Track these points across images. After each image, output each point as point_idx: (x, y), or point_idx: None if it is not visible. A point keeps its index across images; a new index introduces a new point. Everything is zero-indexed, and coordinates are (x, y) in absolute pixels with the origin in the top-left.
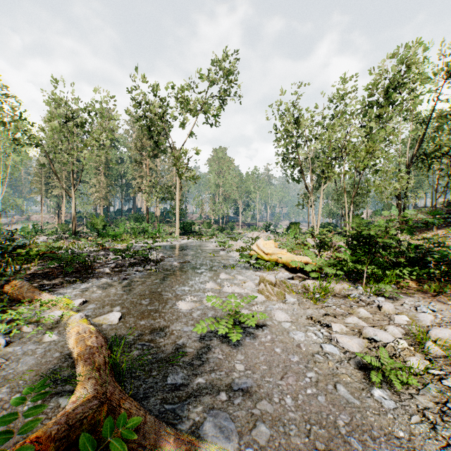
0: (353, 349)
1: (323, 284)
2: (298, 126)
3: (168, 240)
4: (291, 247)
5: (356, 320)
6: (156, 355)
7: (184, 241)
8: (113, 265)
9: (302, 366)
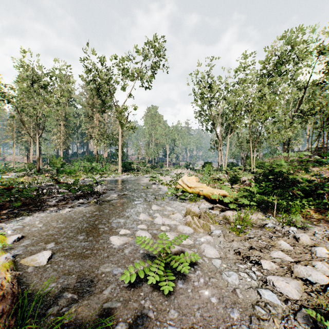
0: (292, 296)
1: (241, 215)
2: (211, 90)
3: (112, 176)
4: (208, 181)
5: (282, 254)
6: (76, 314)
7: (125, 176)
8: (61, 198)
9: (245, 326)
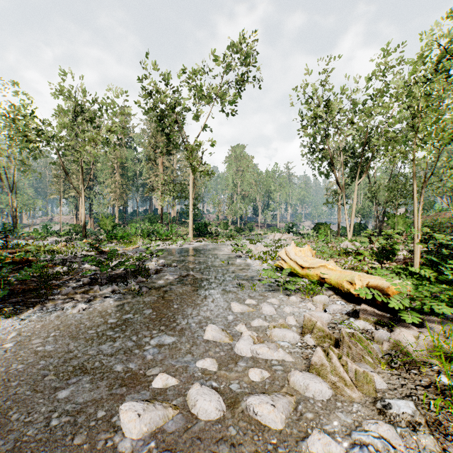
0: None
1: (438, 343)
2: (329, 110)
3: (178, 243)
4: (329, 254)
5: None
6: None
7: (197, 244)
8: (86, 280)
9: None
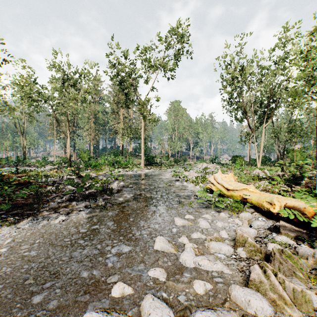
0: None
1: None
2: (243, 72)
3: (134, 170)
4: (246, 179)
5: None
6: None
7: (147, 170)
8: (67, 197)
9: None
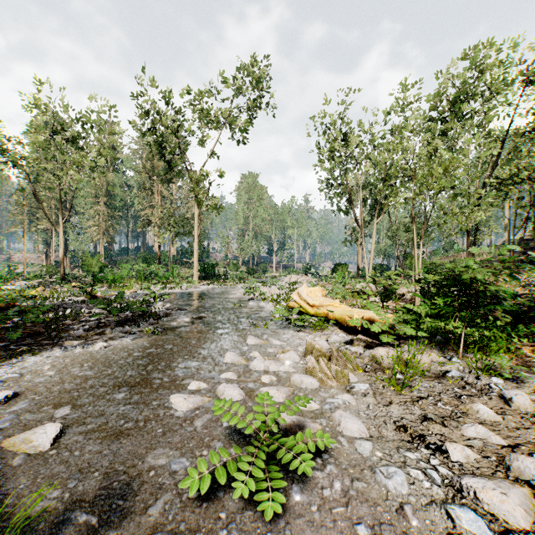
0: (516, 522)
1: (402, 355)
2: (346, 144)
3: (182, 286)
4: (341, 295)
5: (483, 431)
6: None
7: (204, 287)
8: (93, 323)
9: None
